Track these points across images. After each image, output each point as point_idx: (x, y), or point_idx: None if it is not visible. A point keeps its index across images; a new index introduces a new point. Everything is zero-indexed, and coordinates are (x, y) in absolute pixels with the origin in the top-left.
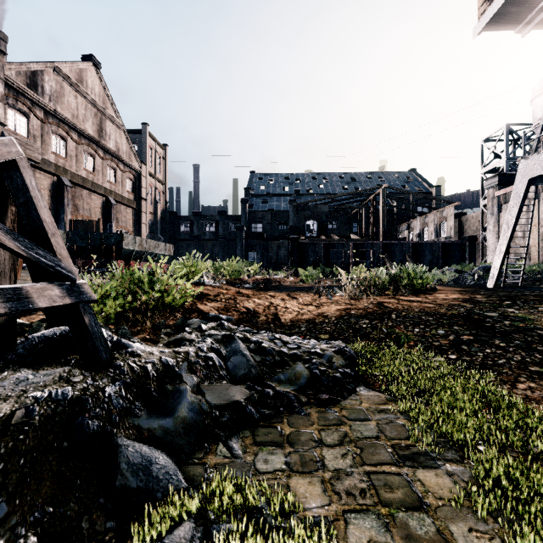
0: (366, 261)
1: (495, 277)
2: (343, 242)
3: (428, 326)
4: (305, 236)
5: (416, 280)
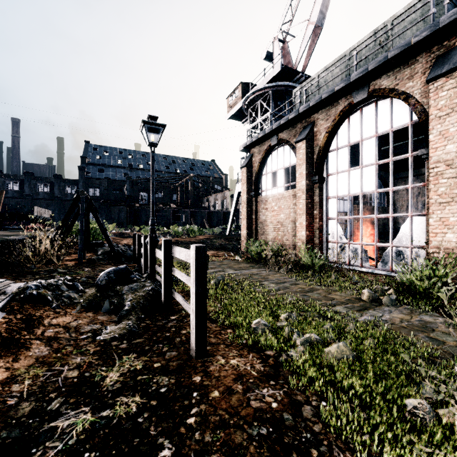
0: (180, 222)
1: (229, 231)
2: (165, 209)
3: (188, 244)
4: (138, 203)
5: (193, 232)
